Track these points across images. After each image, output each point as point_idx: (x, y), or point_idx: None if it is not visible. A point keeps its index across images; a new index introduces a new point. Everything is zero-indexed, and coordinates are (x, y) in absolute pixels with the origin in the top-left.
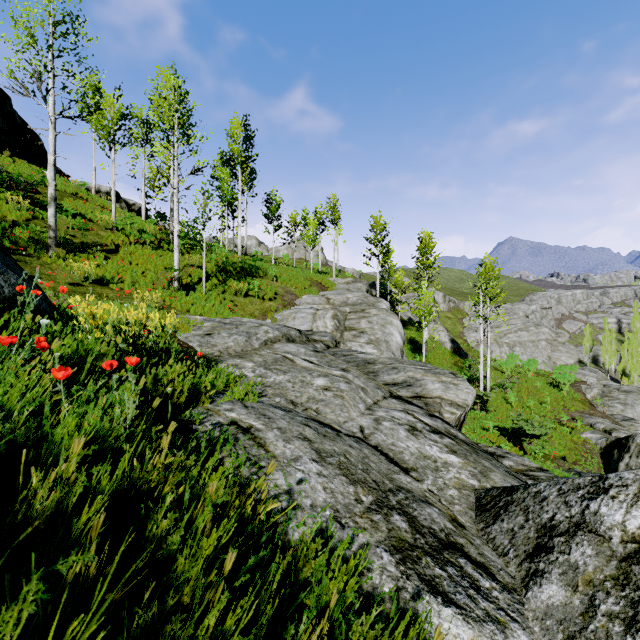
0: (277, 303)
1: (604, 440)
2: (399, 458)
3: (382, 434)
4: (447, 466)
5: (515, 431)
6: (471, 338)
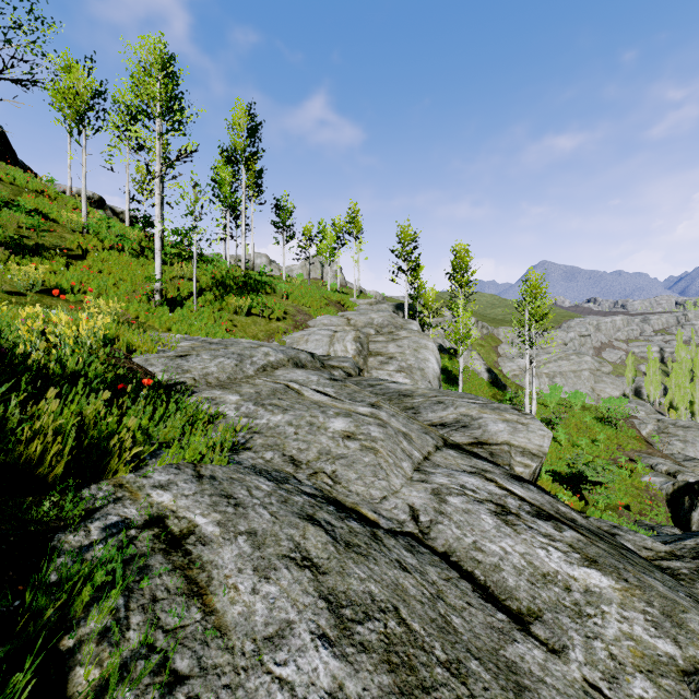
0: (286, 324)
1: (670, 485)
2: (497, 584)
3: (452, 524)
4: (595, 601)
5: (573, 477)
6: (507, 368)
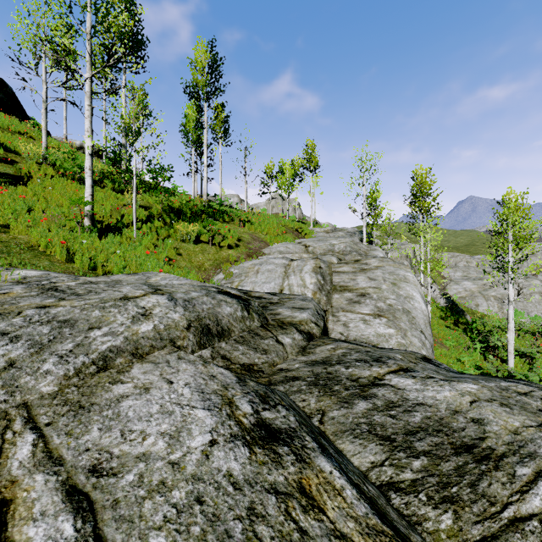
0: (239, 251)
1: None
2: None
3: None
4: None
5: None
6: (453, 290)
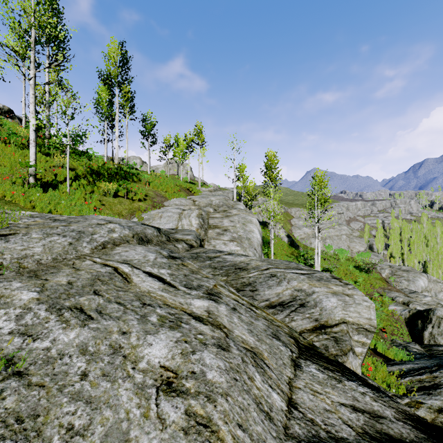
0: (146, 204)
1: (407, 312)
2: None
3: None
4: None
5: None
6: (297, 233)
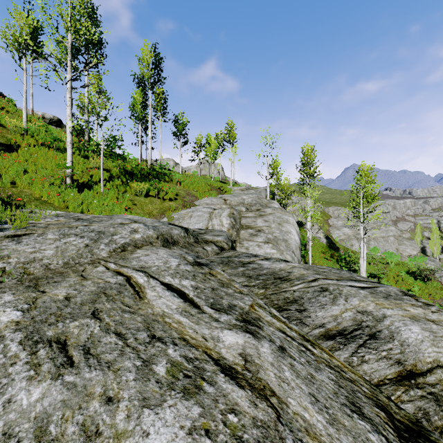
0: (177, 203)
1: None
2: None
3: None
4: None
5: None
6: (335, 234)
